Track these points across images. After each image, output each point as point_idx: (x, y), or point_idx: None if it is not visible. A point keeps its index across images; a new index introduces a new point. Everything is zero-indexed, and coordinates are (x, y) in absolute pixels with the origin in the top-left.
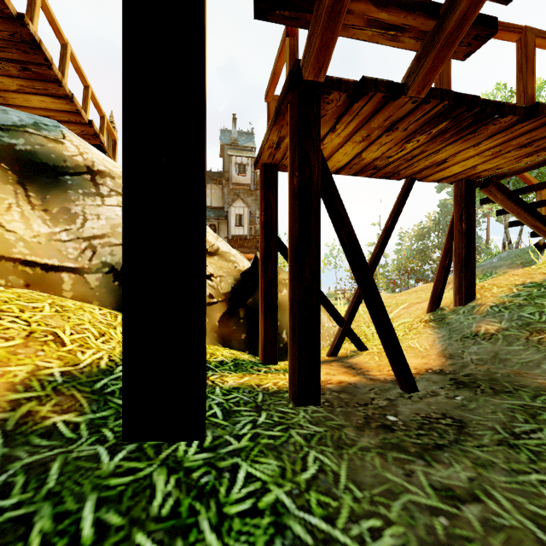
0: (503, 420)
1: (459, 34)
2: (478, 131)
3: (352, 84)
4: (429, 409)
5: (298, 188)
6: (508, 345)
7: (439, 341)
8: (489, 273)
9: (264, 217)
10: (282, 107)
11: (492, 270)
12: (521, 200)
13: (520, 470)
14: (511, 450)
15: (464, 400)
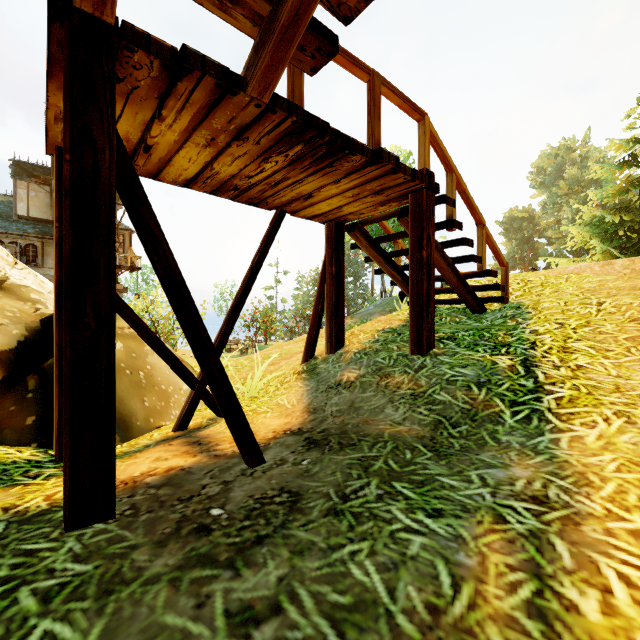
0: (340, 480)
1: (296, 33)
2: (334, 166)
3: (169, 51)
4: (268, 485)
5: (70, 181)
6: (363, 393)
7: (307, 394)
8: (365, 320)
9: (60, 231)
10: (52, 46)
11: (368, 316)
12: (381, 249)
13: (337, 545)
14: (335, 520)
15: (310, 464)
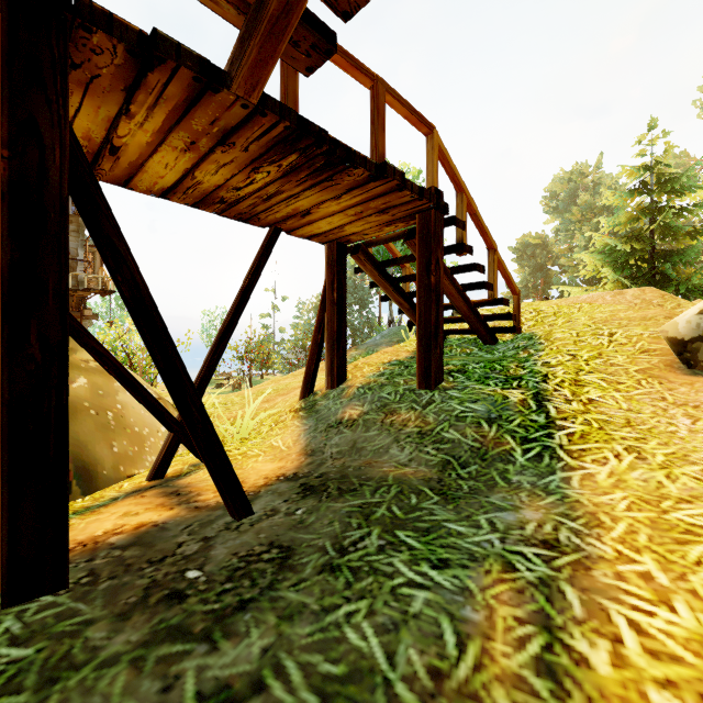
0: (338, 531)
1: (287, 25)
2: (334, 180)
3: (137, 35)
4: (256, 540)
5: (8, 183)
6: (366, 432)
7: (305, 435)
8: (371, 351)
9: None
10: None
11: (374, 347)
12: (388, 274)
13: (332, 605)
14: (331, 577)
15: (305, 513)
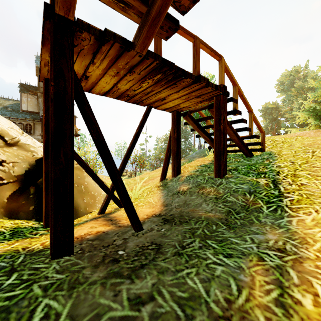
0: (180, 239)
1: (159, 20)
2: (177, 84)
3: (98, 31)
4: (145, 240)
5: (53, 95)
6: (191, 196)
7: (163, 197)
8: (191, 160)
9: (46, 118)
10: (45, 31)
11: (192, 158)
12: (199, 125)
13: (180, 269)
14: (179, 257)
15: (165, 231)
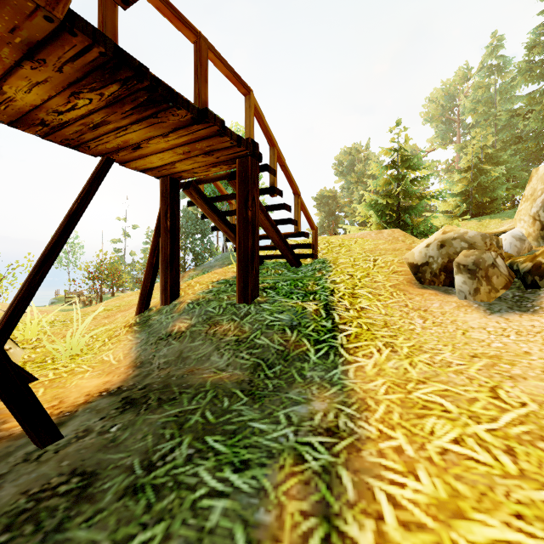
0: (149, 445)
1: None
2: (160, 117)
3: None
4: (56, 469)
5: None
6: (192, 342)
7: (136, 348)
8: (207, 272)
9: None
10: None
11: (209, 269)
12: (216, 208)
13: (125, 538)
14: (132, 501)
15: (119, 430)
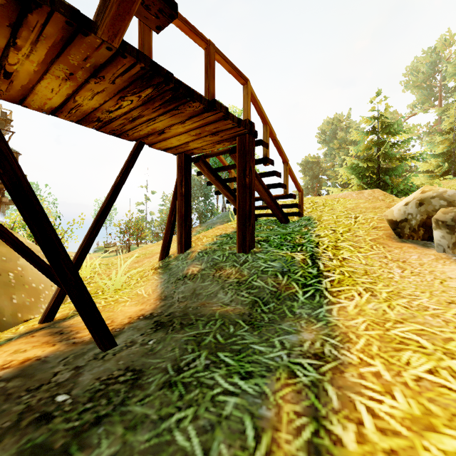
0: (177, 355)
1: None
2: (180, 109)
3: None
4: (116, 366)
5: None
6: (203, 282)
7: (161, 285)
8: (210, 227)
9: None
10: None
11: (212, 225)
12: (219, 176)
13: (167, 414)
14: (169, 391)
15: (155, 343)
